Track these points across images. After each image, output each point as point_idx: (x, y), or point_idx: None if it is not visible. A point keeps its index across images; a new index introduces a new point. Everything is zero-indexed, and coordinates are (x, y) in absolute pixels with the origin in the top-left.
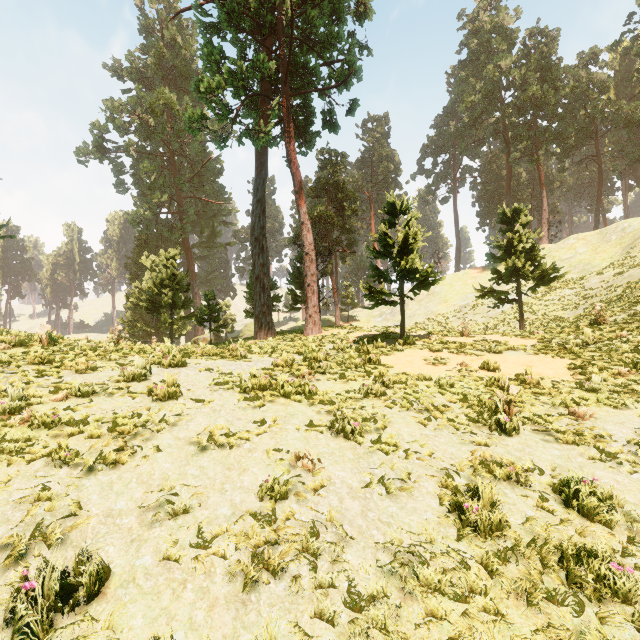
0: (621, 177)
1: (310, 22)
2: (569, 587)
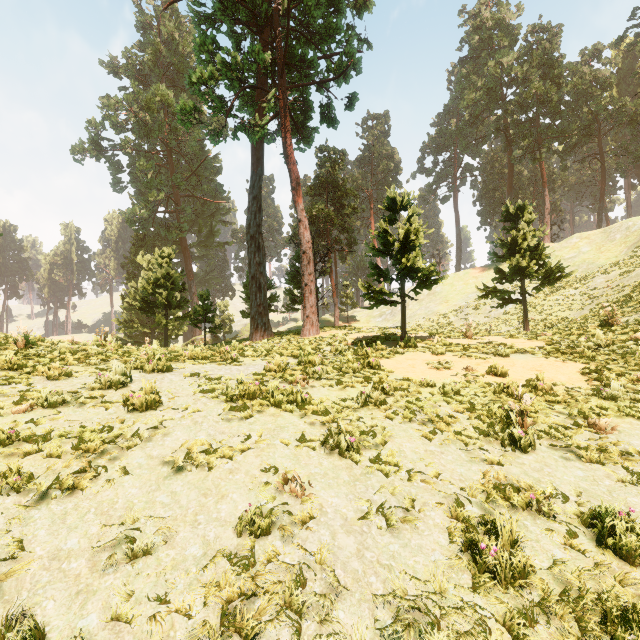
0: (624, 175)
1: (307, 12)
2: None
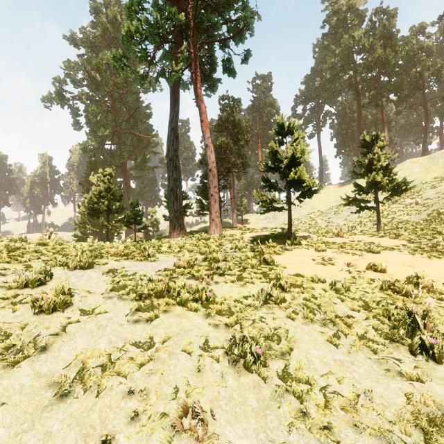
0: (442, 117)
1: None
2: None
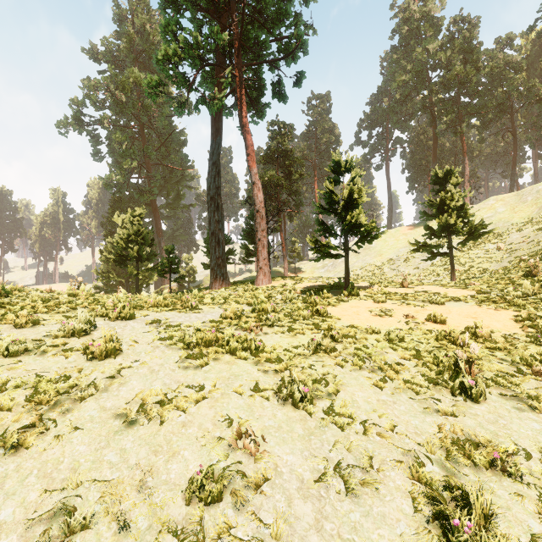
0: (533, 146)
1: None
2: None
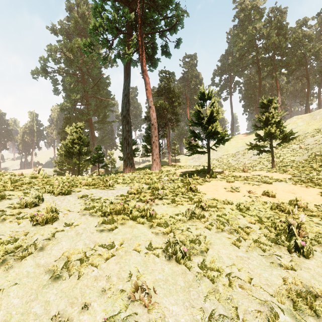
0: (319, 86)
1: None
2: None
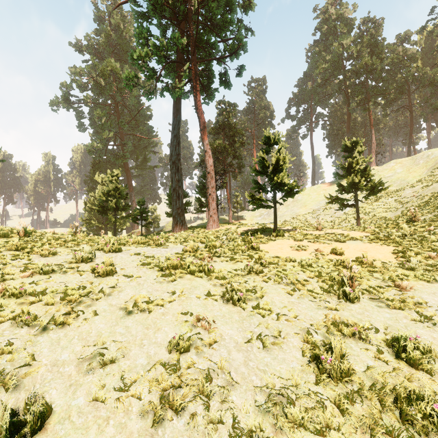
0: (426, 120)
1: (211, 11)
2: (402, 423)
